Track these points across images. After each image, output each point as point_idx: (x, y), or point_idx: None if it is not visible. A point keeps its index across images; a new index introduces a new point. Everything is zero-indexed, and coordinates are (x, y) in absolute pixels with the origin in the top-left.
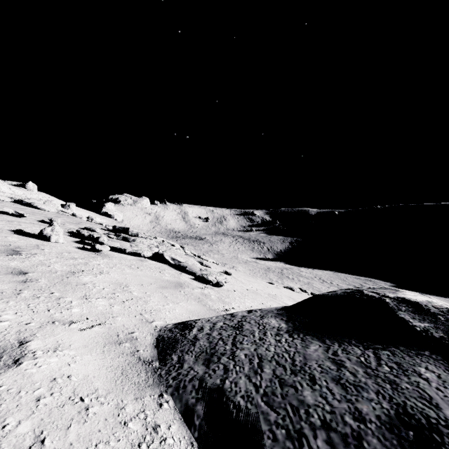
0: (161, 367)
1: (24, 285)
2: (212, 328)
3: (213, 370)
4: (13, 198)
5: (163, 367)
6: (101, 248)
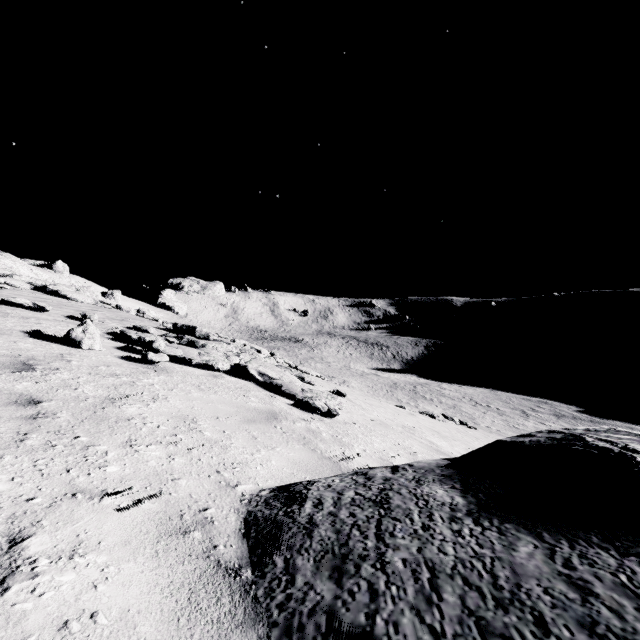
0: (256, 580)
1: (32, 425)
2: (338, 503)
3: (350, 593)
4: (33, 283)
5: (259, 582)
6: (155, 357)
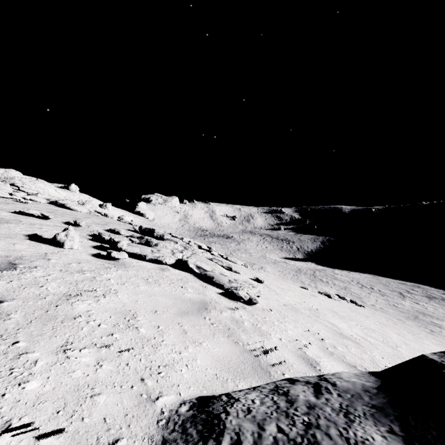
0: None
1: None
2: (258, 444)
3: None
4: (50, 199)
5: None
6: (117, 255)
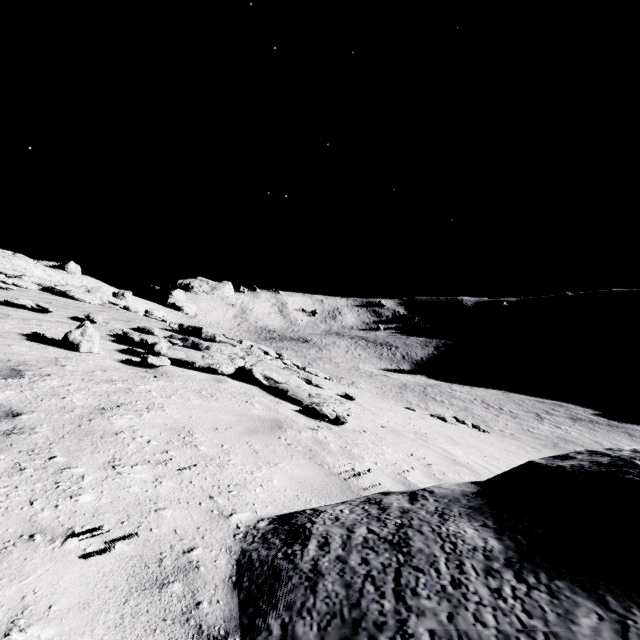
0: None
1: (3, 443)
2: (348, 543)
3: None
4: (42, 284)
5: None
6: (156, 361)
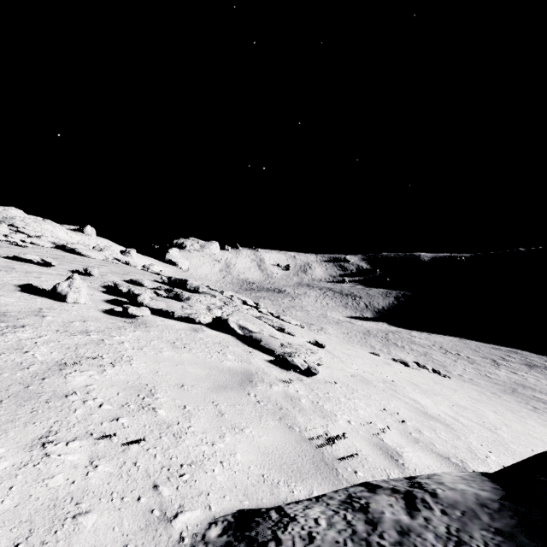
0: None
1: None
2: None
3: None
4: (56, 243)
5: None
6: (136, 311)
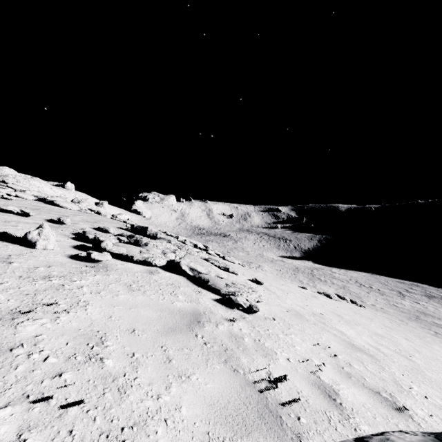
0: None
1: None
2: None
3: None
4: (38, 196)
5: None
6: (98, 257)
